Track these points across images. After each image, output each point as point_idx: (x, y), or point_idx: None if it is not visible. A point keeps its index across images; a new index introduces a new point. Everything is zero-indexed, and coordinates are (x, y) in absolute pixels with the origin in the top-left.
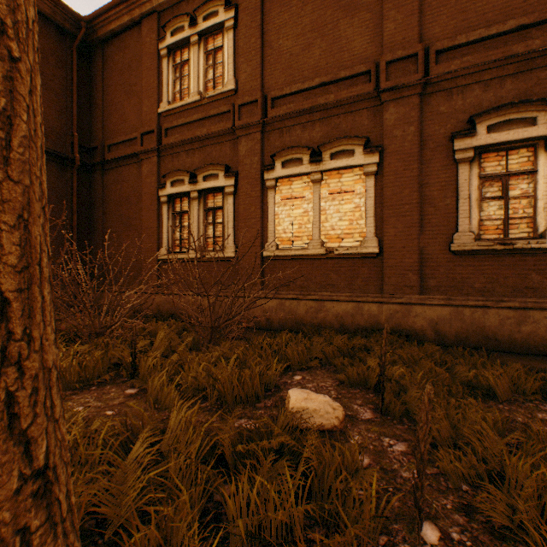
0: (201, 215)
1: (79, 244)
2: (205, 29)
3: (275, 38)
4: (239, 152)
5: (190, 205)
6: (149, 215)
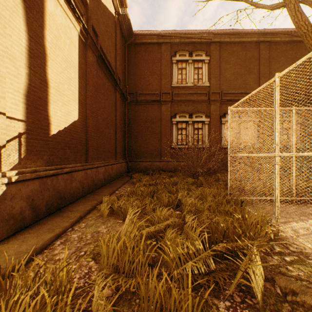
0: (192, 130)
1: (125, 139)
2: (196, 59)
3: (224, 72)
4: (211, 109)
5: (186, 126)
6: (166, 128)
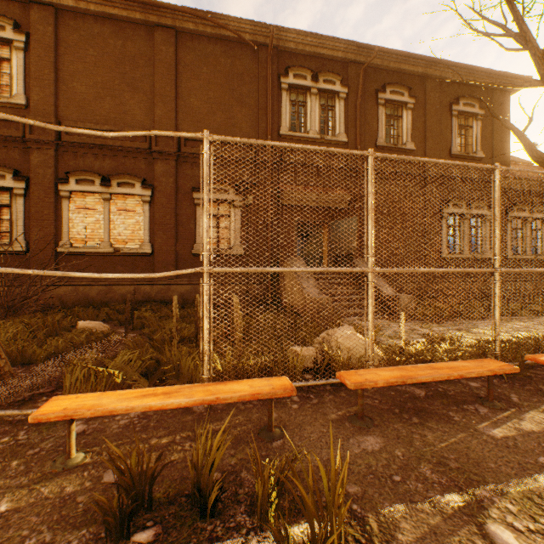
0: None
1: None
2: None
3: (70, 79)
4: (32, 161)
5: None
6: None
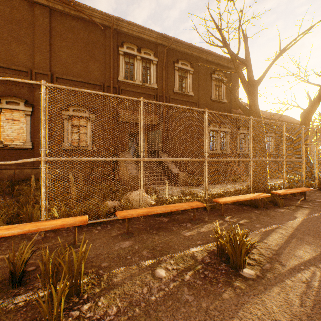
0: None
1: None
2: None
3: None
4: None
5: None
6: None
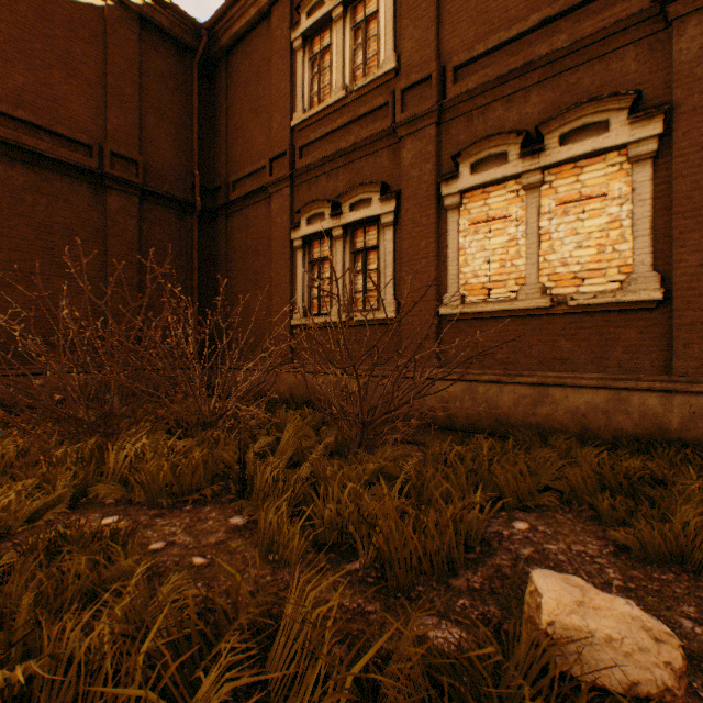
0: (346, 261)
1: (200, 310)
2: None
3: None
4: (402, 161)
5: (331, 248)
6: (280, 267)
